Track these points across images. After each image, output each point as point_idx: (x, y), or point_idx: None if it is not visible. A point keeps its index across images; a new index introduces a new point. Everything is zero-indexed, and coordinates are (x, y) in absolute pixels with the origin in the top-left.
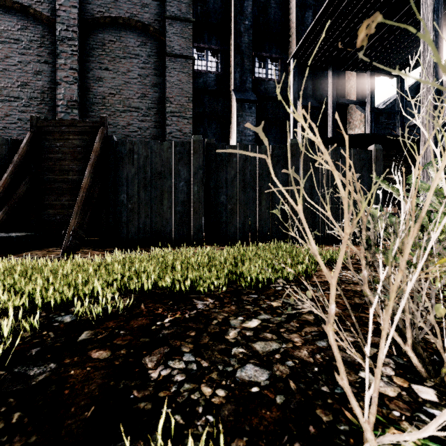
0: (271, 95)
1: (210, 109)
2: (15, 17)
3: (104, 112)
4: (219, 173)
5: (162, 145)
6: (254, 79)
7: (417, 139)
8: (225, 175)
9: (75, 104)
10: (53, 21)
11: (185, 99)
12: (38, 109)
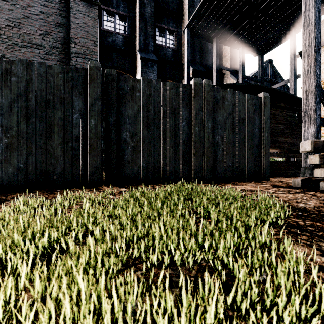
0: (169, 59)
1: (118, 65)
2: None
3: None
4: (121, 107)
5: (50, 69)
6: (155, 44)
7: (288, 93)
8: (127, 110)
9: None
10: None
11: (91, 42)
12: None
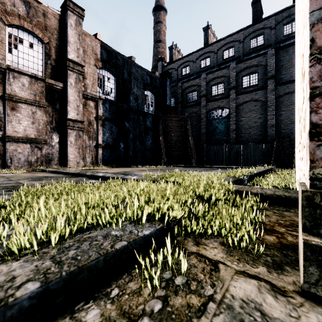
0: None
1: None
2: (253, 103)
3: (282, 125)
4: None
5: None
6: None
7: None
8: None
9: (273, 125)
10: (265, 101)
11: None
12: (260, 129)
